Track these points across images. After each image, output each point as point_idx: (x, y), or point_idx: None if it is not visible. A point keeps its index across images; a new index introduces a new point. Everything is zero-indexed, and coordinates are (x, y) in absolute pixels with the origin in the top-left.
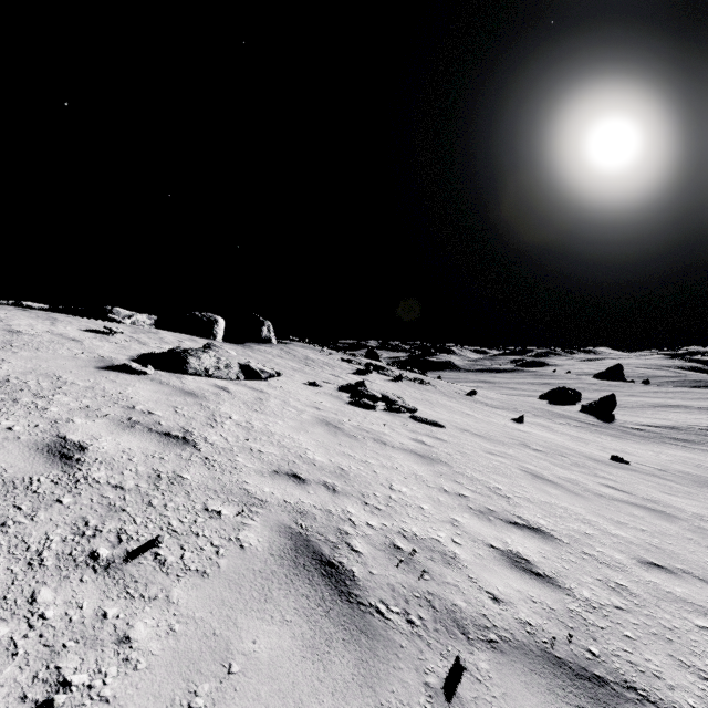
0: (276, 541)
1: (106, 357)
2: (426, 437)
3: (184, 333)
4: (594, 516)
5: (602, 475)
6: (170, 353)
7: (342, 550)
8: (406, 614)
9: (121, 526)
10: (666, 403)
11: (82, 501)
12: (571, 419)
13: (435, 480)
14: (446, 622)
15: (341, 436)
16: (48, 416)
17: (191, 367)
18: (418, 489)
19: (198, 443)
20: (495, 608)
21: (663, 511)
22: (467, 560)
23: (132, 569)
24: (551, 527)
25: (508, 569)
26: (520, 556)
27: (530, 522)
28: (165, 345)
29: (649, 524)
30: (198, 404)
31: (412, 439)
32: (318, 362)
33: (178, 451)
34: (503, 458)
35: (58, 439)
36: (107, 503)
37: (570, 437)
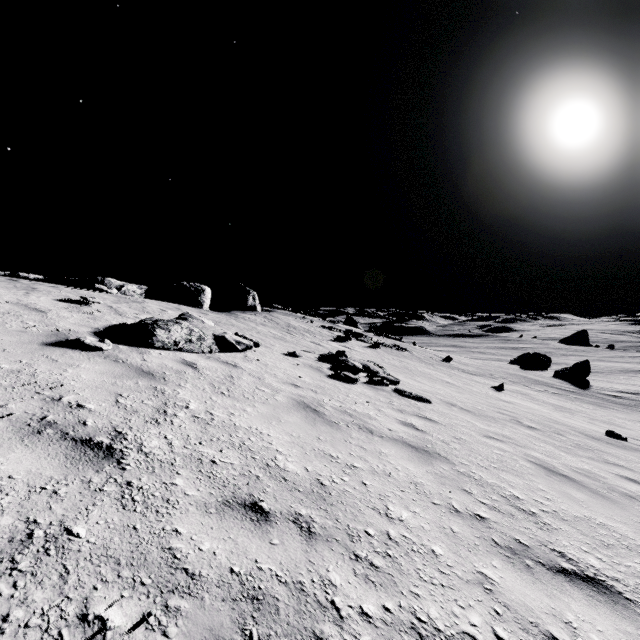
0: None
1: (64, 330)
2: (415, 418)
3: (172, 302)
4: None
5: (612, 460)
6: (138, 325)
7: None
8: None
9: None
10: (636, 368)
11: None
12: (547, 386)
13: (439, 491)
14: None
15: (320, 425)
16: None
17: (159, 341)
18: (422, 512)
19: (127, 454)
20: None
21: None
22: None
23: None
24: (609, 572)
25: None
26: None
27: (580, 565)
28: (143, 315)
29: None
30: (151, 388)
31: (400, 423)
32: (299, 329)
33: (89, 475)
34: (504, 443)
35: None
36: None
37: (553, 406)
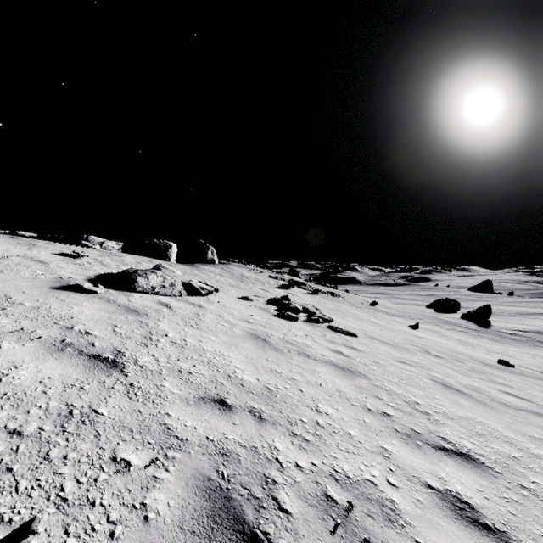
0: (190, 504)
1: (65, 278)
2: (343, 347)
3: (145, 256)
4: (511, 431)
5: (498, 380)
6: (122, 273)
7: (268, 511)
8: None
9: None
10: (530, 311)
11: None
12: (456, 325)
13: (358, 397)
14: None
15: (268, 350)
16: None
17: (139, 286)
18: (343, 409)
19: (127, 366)
20: None
21: None
22: (408, 512)
23: None
24: (478, 450)
25: (454, 522)
26: (461, 500)
27: (457, 446)
28: (124, 266)
29: None
30: (138, 321)
31: (331, 350)
32: (250, 278)
33: (102, 378)
34: (412, 367)
35: None
36: None
37: (458, 341)
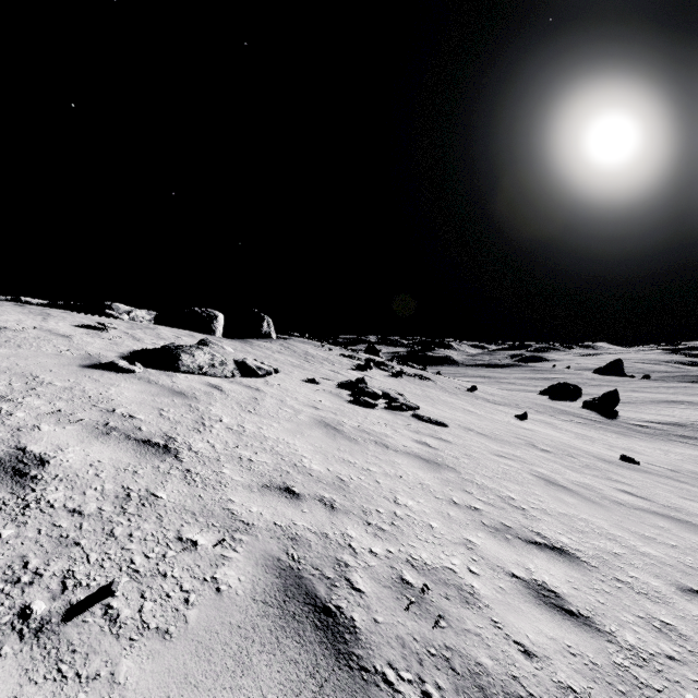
0: (260, 580)
1: (94, 355)
2: (430, 438)
3: (183, 329)
4: (618, 529)
5: (616, 478)
6: (163, 350)
7: (340, 589)
8: (420, 682)
9: (69, 566)
10: (668, 398)
11: (26, 533)
12: (574, 416)
13: (443, 490)
14: (470, 692)
15: (340, 439)
16: (10, 423)
17: (184, 365)
18: (426, 502)
19: (181, 451)
20: (527, 667)
21: (688, 521)
22: (488, 596)
23: (71, 631)
24: (575, 546)
25: (536, 607)
26: (547, 588)
27: (551, 541)
28: (160, 341)
29: (678, 538)
30: (187, 405)
31: (415, 441)
32: (317, 357)
33: (156, 463)
34: (512, 461)
35: (15, 451)
36: (58, 535)
37: (575, 435)
